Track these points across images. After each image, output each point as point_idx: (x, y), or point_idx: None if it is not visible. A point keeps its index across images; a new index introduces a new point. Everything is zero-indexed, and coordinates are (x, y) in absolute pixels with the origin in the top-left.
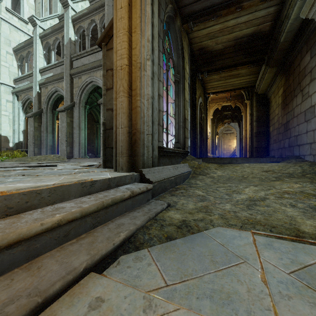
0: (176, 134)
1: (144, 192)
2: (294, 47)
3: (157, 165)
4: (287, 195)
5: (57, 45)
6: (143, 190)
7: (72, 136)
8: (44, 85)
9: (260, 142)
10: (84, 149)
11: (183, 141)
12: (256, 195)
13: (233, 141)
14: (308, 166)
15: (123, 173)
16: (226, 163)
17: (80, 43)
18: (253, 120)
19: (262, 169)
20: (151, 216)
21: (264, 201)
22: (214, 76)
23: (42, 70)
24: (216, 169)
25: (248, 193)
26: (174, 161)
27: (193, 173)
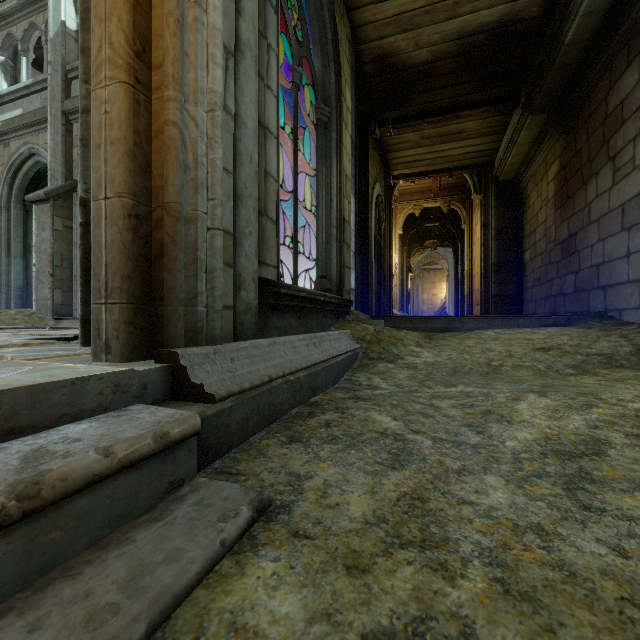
0: (320, 256)
1: (143, 459)
2: (594, 59)
3: (253, 335)
4: None
5: (34, 42)
6: (132, 452)
7: (70, 264)
8: None
9: (504, 284)
10: None
11: (339, 274)
12: (560, 428)
13: (441, 287)
14: None
15: (91, 366)
16: (440, 328)
17: None
18: (488, 236)
19: (531, 344)
20: None
21: (608, 458)
22: (408, 135)
23: None
24: (418, 344)
25: (534, 420)
26: (314, 324)
27: (362, 355)
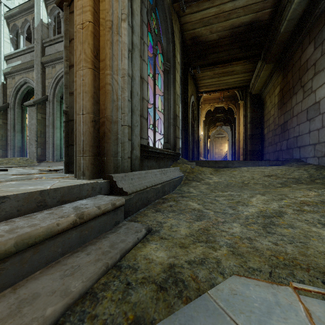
0: (165, 133)
1: (108, 211)
2: (294, 39)
3: (138, 169)
4: (307, 207)
5: (26, 28)
6: (106, 209)
7: (45, 136)
8: (10, 75)
9: (254, 145)
10: (59, 151)
11: (174, 141)
12: (267, 207)
13: (225, 146)
14: (314, 169)
15: (81, 180)
16: (222, 166)
17: (55, 27)
18: (247, 121)
19: (263, 173)
20: (111, 261)
21: (283, 217)
22: (207, 73)
23: (7, 57)
24: (211, 174)
25: (257, 204)
26: (163, 164)
27: (185, 179)
